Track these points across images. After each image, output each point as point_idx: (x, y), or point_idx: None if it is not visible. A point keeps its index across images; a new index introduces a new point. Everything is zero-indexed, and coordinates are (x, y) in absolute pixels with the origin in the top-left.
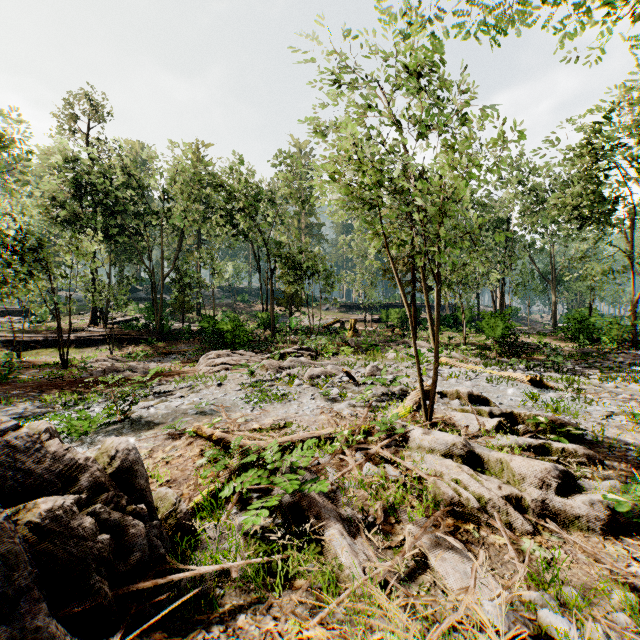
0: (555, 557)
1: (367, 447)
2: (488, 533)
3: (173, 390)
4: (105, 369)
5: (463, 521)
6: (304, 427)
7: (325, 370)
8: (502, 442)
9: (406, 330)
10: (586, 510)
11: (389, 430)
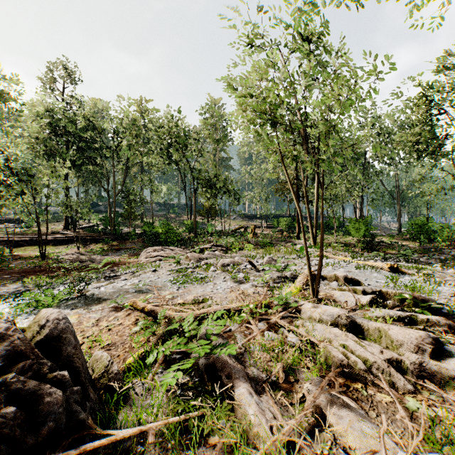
0: (437, 415)
1: (267, 318)
2: (375, 392)
3: (120, 275)
4: (72, 260)
5: (352, 380)
6: (217, 302)
7: (233, 260)
8: (376, 314)
9: (291, 233)
10: None
11: (284, 304)
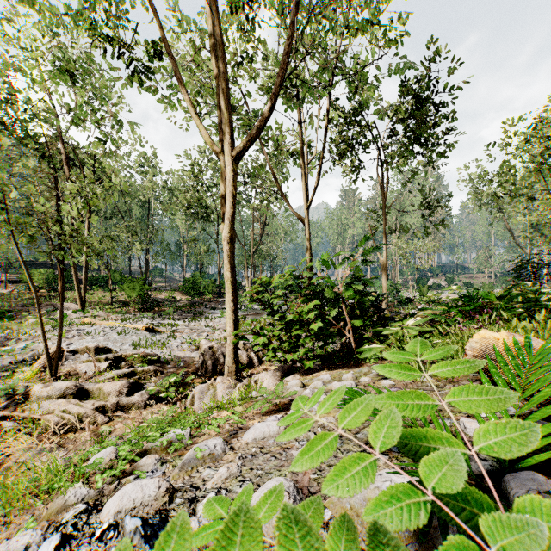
0: (116, 428)
1: None
2: (80, 433)
3: None
4: None
5: (65, 433)
6: None
7: None
8: (108, 376)
9: (55, 291)
10: (138, 399)
11: (11, 394)
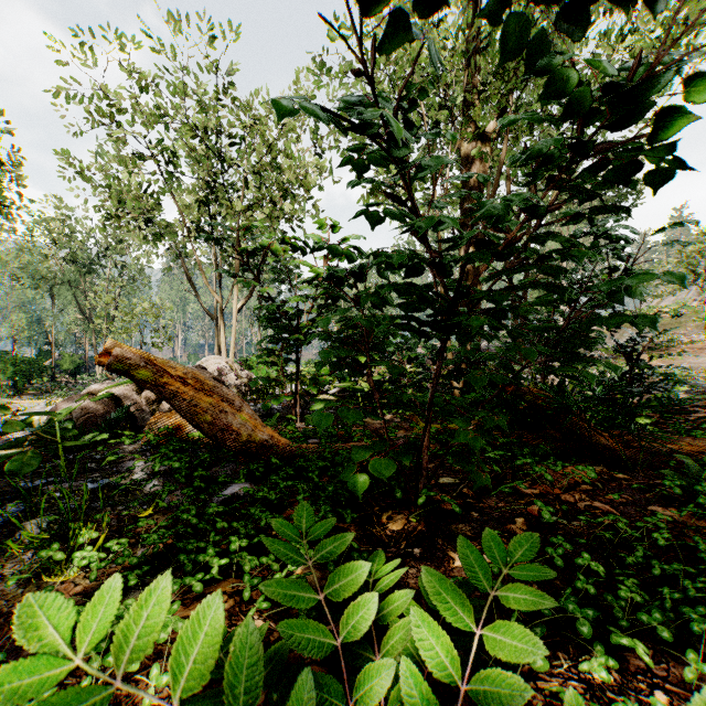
0: None
1: None
2: None
3: None
4: None
5: None
6: None
7: None
8: None
9: None
10: None
11: None
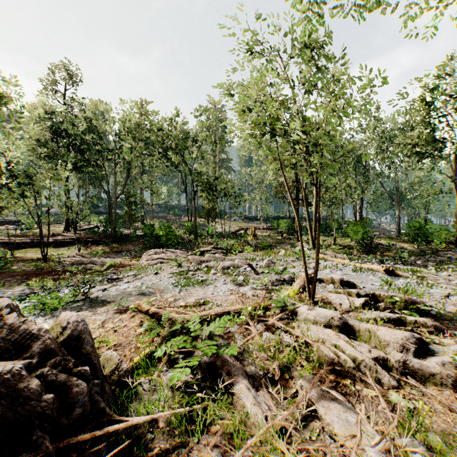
0: (417, 407)
1: (265, 319)
2: (362, 387)
3: (122, 277)
4: (74, 262)
5: (342, 377)
6: (218, 304)
7: (233, 263)
8: (368, 316)
9: (291, 235)
10: (439, 369)
11: (282, 307)
